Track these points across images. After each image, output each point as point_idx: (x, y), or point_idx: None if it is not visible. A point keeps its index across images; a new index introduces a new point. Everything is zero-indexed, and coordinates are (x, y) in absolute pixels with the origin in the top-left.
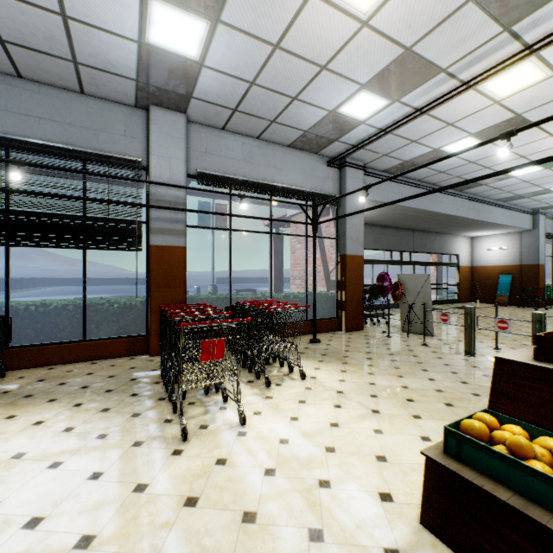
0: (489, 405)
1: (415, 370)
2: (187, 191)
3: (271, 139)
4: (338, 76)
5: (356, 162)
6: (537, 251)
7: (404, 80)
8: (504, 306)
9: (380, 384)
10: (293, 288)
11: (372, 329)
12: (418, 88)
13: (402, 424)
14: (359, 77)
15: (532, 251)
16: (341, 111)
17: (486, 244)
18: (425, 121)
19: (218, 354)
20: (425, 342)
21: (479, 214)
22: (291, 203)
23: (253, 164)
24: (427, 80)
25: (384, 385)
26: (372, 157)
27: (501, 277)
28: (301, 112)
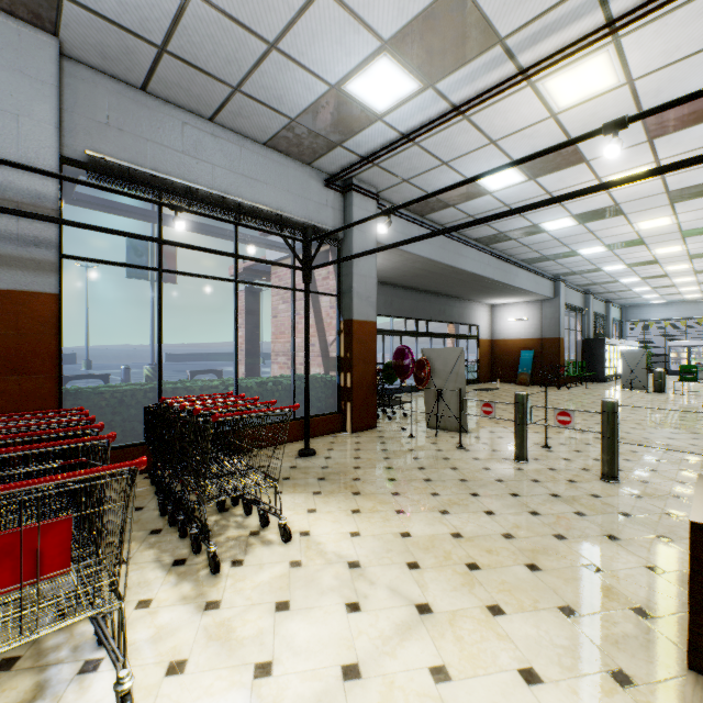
0: (691, 634)
1: (461, 496)
2: (79, 198)
3: (236, 126)
4: (347, 12)
5: (366, 187)
6: (558, 322)
7: (446, 48)
8: (526, 386)
9: (418, 533)
10: (274, 368)
11: (388, 426)
12: (463, 68)
13: (478, 639)
14: (380, 23)
15: (553, 322)
16: (349, 90)
17: (507, 313)
18: (464, 131)
19: (49, 561)
20: (462, 444)
21: (505, 276)
22: (269, 232)
23: (203, 162)
24: (477, 55)
25: (426, 536)
26: (389, 182)
27: (523, 353)
28: (285, 79)
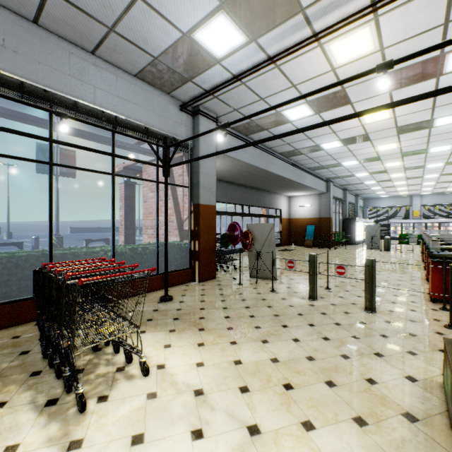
0: None
1: (276, 327)
2: None
3: (112, 59)
4: None
5: (209, 113)
6: (329, 208)
7: (265, 11)
8: (310, 247)
9: (247, 360)
10: (145, 238)
11: (224, 276)
12: (276, 28)
13: None
14: None
15: (326, 208)
16: (197, 38)
17: (298, 202)
18: (275, 76)
19: None
20: (273, 288)
21: (298, 178)
22: (137, 138)
23: (87, 84)
24: (286, 20)
25: (253, 363)
26: (224, 110)
27: (308, 227)
28: (149, 25)
